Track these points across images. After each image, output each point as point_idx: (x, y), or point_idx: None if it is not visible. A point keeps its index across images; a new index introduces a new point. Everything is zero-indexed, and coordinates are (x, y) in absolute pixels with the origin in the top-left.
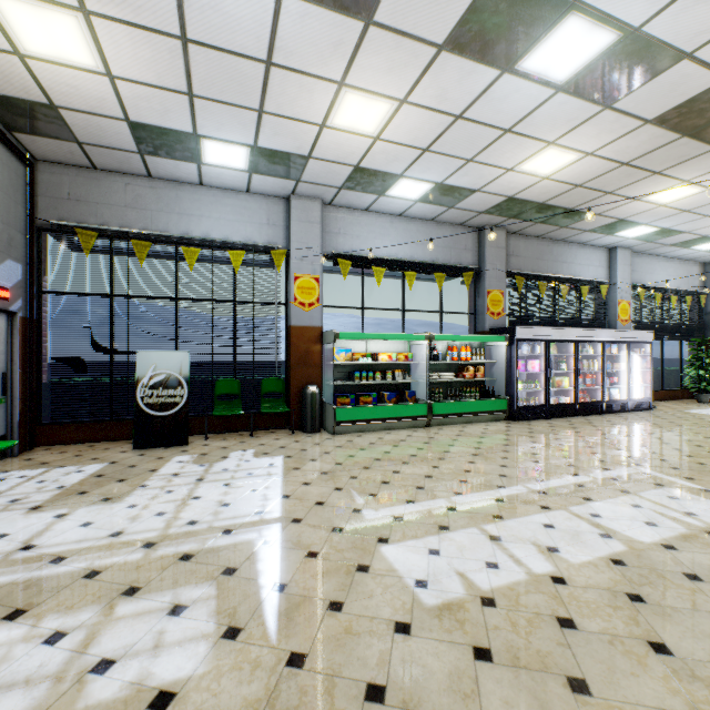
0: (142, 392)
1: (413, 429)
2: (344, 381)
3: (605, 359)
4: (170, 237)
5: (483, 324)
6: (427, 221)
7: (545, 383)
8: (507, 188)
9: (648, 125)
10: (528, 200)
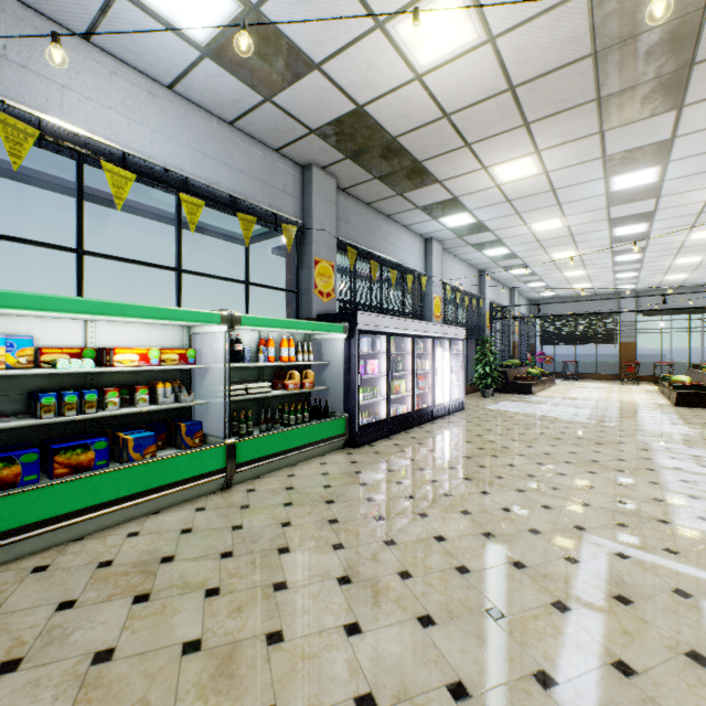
0: None
1: (196, 504)
2: (4, 418)
3: (435, 358)
4: None
5: (309, 307)
6: (225, 122)
7: (387, 390)
8: (362, 79)
9: (583, 0)
10: (381, 124)
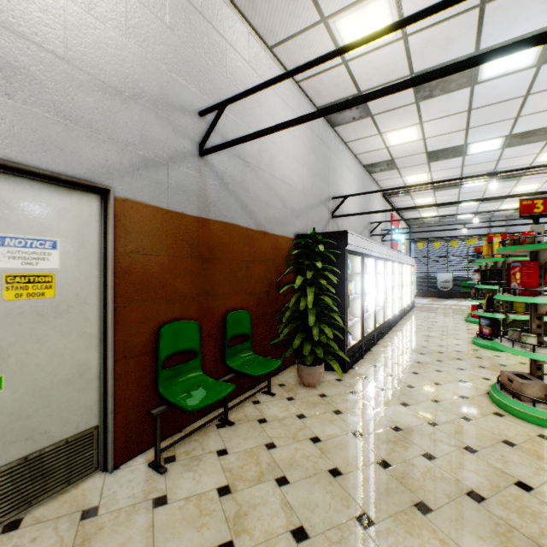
0: (438, 283)
1: None
2: None
3: None
4: (445, 238)
5: None
6: None
7: None
8: None
9: None
10: None
